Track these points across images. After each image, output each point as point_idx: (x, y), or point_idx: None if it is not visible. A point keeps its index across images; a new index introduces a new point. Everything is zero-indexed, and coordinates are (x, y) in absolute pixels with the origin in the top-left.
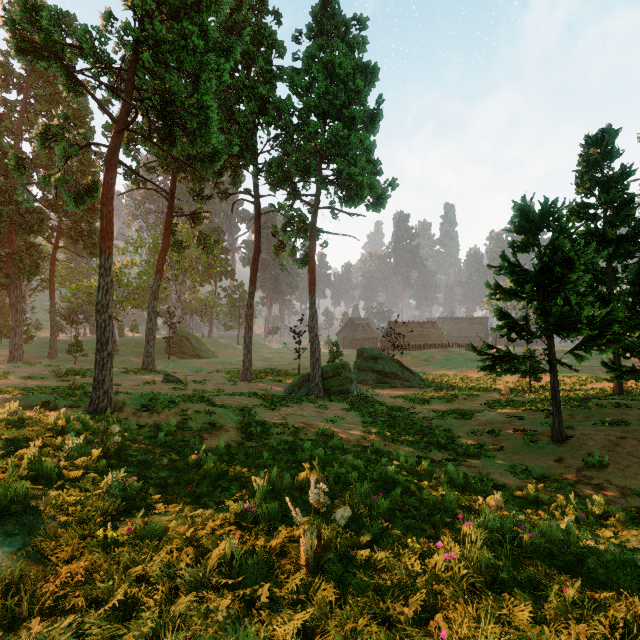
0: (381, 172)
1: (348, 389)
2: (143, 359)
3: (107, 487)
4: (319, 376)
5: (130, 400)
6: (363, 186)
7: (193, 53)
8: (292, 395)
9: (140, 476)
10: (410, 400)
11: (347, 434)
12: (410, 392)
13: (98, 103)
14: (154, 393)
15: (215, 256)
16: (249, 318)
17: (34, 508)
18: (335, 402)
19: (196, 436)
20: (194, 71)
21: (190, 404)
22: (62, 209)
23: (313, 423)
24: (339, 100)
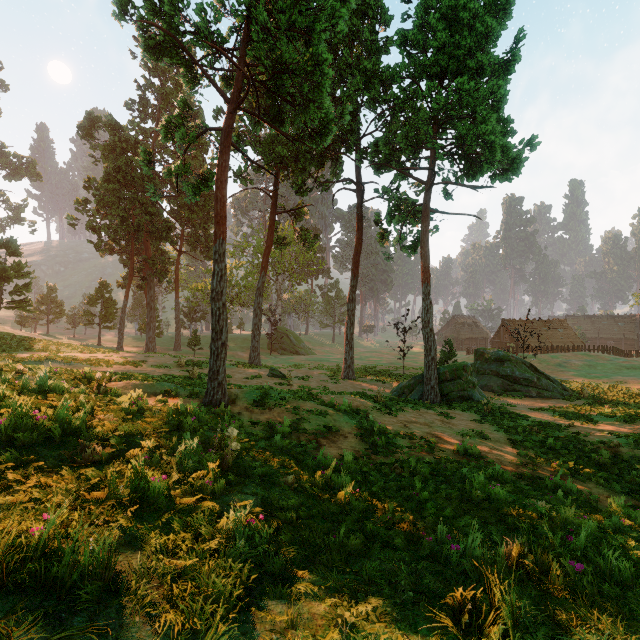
0: (513, 132)
1: (470, 395)
2: (250, 353)
3: (228, 530)
4: (435, 378)
5: (242, 393)
6: (493, 149)
7: (305, 11)
8: (404, 398)
9: (265, 503)
10: (561, 415)
11: (497, 456)
12: (553, 404)
13: (213, 84)
14: (264, 387)
15: (314, 252)
16: (351, 313)
17: (121, 583)
18: (458, 410)
19: (312, 441)
20: (307, 25)
21: (300, 402)
22: (184, 219)
23: (445, 436)
24: (462, 49)
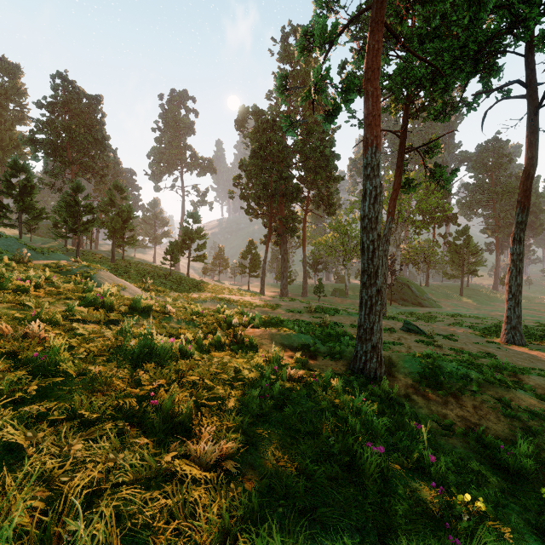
0: None
1: None
2: None
3: None
4: None
5: (398, 360)
6: None
7: None
8: None
9: None
10: None
11: None
12: None
13: None
14: (430, 355)
15: (450, 191)
16: (516, 258)
17: None
18: None
19: None
20: None
21: (501, 388)
22: (310, 182)
23: None
24: None
